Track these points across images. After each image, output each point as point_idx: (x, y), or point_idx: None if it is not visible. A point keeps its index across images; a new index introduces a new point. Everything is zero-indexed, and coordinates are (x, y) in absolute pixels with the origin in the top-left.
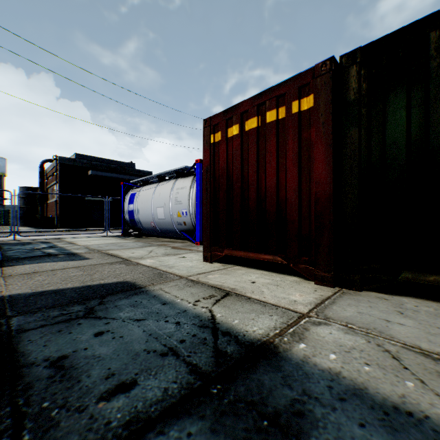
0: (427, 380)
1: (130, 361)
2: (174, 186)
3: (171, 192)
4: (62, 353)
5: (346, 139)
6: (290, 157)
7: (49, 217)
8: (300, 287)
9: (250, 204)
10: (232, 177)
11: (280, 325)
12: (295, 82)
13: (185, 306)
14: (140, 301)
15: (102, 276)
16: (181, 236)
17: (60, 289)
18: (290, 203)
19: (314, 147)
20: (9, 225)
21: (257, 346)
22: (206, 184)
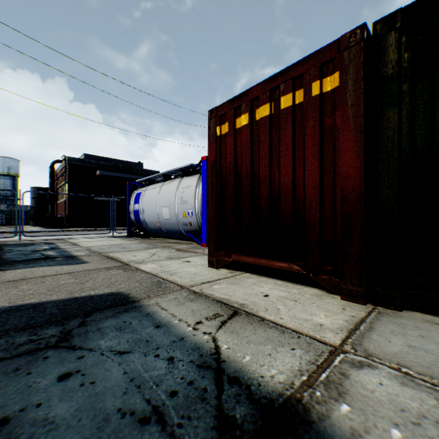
0: None
1: (94, 433)
2: (179, 185)
3: (176, 191)
4: (3, 413)
5: (382, 123)
6: (309, 147)
7: (59, 217)
8: (323, 303)
9: (261, 203)
10: (240, 173)
11: (307, 366)
12: (316, 59)
13: (183, 330)
14: (129, 321)
15: (94, 285)
16: (187, 237)
17: (41, 303)
18: (309, 202)
19: (340, 135)
20: (22, 225)
21: (279, 408)
22: (212, 181)
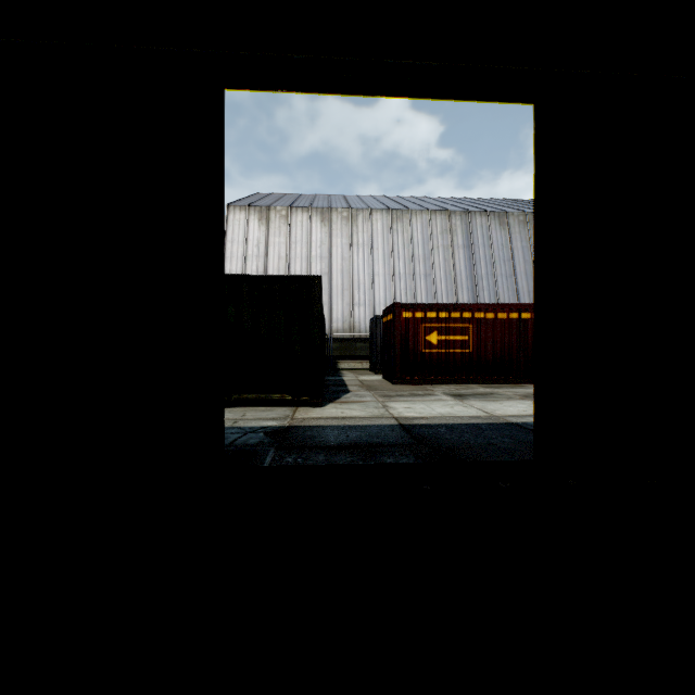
0: (226, 423)
1: None
2: None
3: None
4: None
5: None
6: None
7: None
8: None
9: None
10: None
11: None
12: None
13: None
14: None
15: None
16: None
17: None
18: None
19: None
20: None
21: None
22: None
